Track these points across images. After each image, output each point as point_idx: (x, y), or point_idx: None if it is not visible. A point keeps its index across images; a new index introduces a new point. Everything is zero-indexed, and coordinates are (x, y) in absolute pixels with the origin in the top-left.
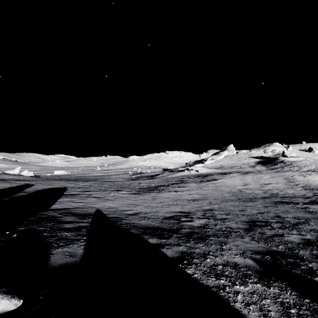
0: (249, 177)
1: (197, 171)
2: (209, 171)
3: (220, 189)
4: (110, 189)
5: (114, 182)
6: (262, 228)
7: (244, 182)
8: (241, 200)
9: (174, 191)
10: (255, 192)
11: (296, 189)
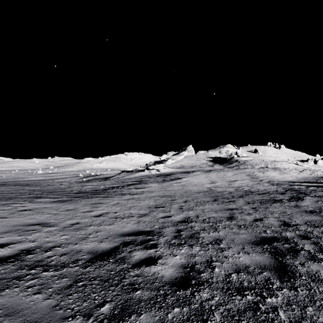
0: (213, 175)
1: (158, 170)
2: (171, 170)
3: (188, 188)
4: (22, 196)
5: (46, 186)
6: (298, 258)
7: (210, 180)
8: (218, 201)
9: (129, 194)
10: (227, 190)
11: (264, 185)
